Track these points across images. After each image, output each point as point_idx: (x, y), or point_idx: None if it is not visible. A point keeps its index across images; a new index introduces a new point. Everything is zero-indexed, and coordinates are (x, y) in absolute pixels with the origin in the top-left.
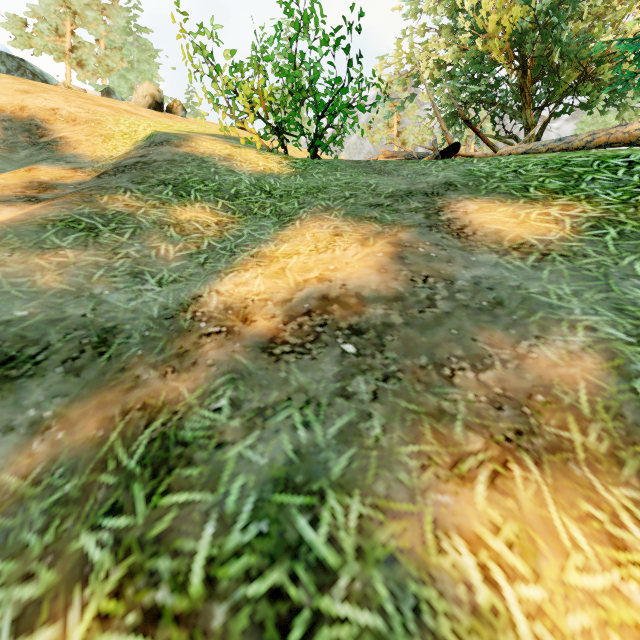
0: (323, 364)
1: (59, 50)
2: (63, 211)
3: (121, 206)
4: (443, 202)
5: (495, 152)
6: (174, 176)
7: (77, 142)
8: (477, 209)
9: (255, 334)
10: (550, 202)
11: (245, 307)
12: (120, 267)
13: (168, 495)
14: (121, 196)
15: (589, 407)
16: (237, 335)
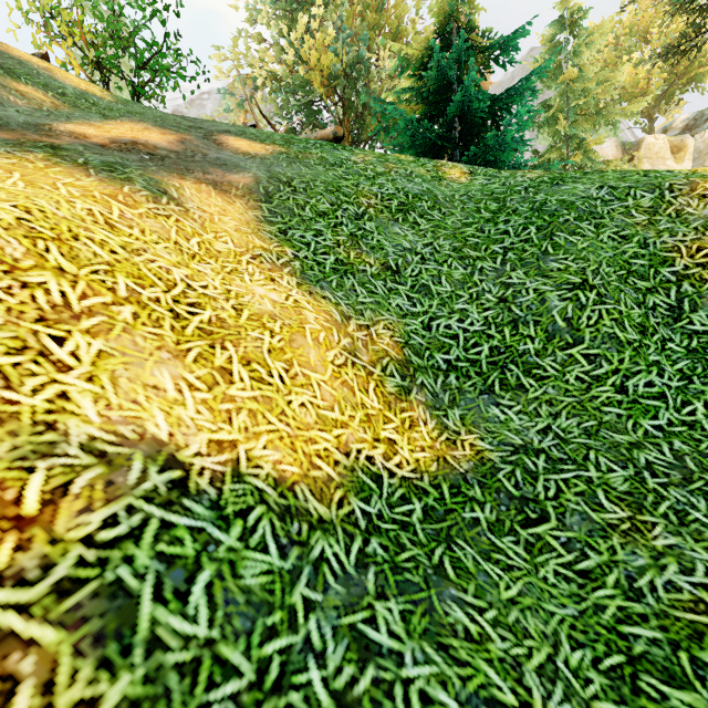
0: (132, 156)
1: None
2: None
3: None
4: (218, 134)
5: None
6: None
7: None
8: (234, 140)
9: (93, 142)
10: (270, 145)
11: (85, 135)
12: None
13: (62, 152)
14: None
15: (242, 187)
16: (82, 140)
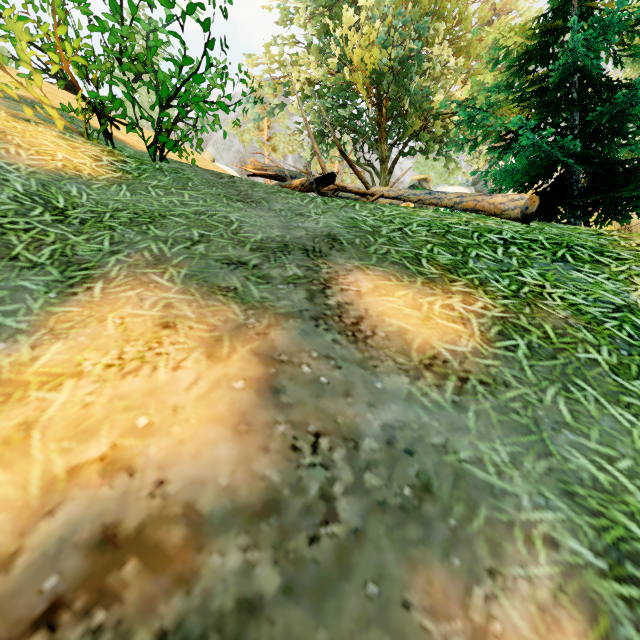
0: None
1: None
2: None
3: None
4: (329, 270)
5: (368, 189)
6: None
7: None
8: (372, 289)
9: None
10: (449, 286)
11: None
12: None
13: None
14: None
15: None
16: None
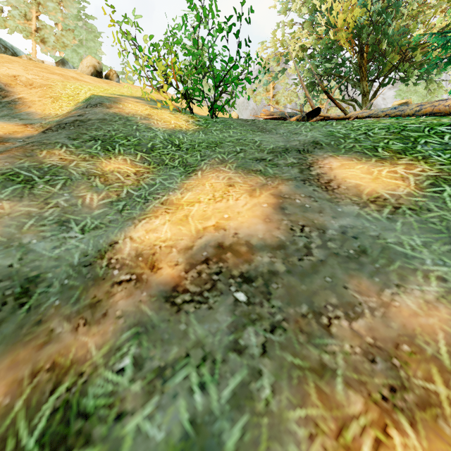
0: (218, 314)
1: (27, 30)
2: (6, 165)
3: (56, 160)
4: (312, 159)
5: (346, 114)
6: (103, 133)
7: (31, 102)
8: (339, 166)
9: (160, 282)
10: (396, 161)
11: (153, 254)
12: (49, 216)
13: None
14: (57, 151)
15: (449, 358)
16: (145, 283)
